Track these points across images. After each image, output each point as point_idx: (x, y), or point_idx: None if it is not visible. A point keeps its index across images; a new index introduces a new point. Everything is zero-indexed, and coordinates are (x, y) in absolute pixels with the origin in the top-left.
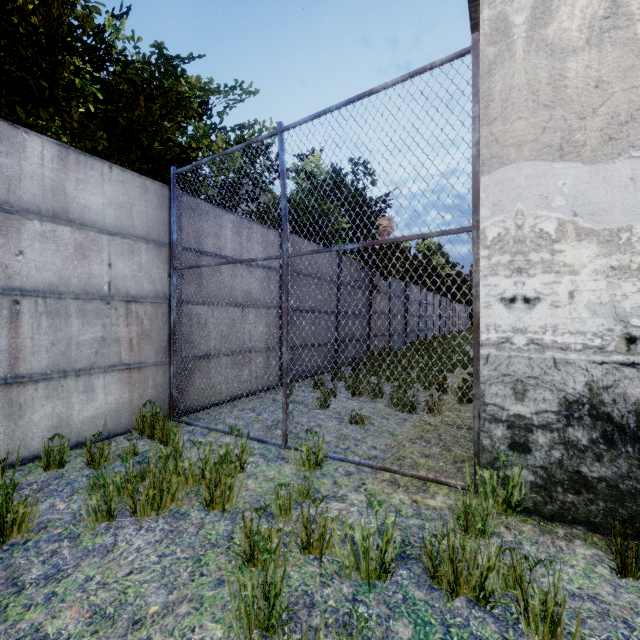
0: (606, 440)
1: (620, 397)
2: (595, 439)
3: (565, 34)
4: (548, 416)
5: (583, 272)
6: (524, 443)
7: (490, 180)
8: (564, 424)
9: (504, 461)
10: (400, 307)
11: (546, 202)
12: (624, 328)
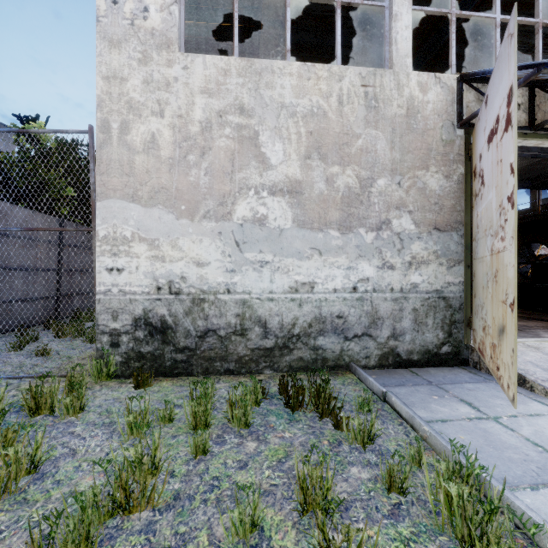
0: (150, 334)
1: (155, 314)
2: (146, 335)
3: (135, 142)
4: (128, 327)
5: (142, 257)
6: (117, 342)
7: (101, 205)
8: (134, 330)
9: (108, 354)
10: (53, 272)
11: (127, 222)
12: (157, 283)
